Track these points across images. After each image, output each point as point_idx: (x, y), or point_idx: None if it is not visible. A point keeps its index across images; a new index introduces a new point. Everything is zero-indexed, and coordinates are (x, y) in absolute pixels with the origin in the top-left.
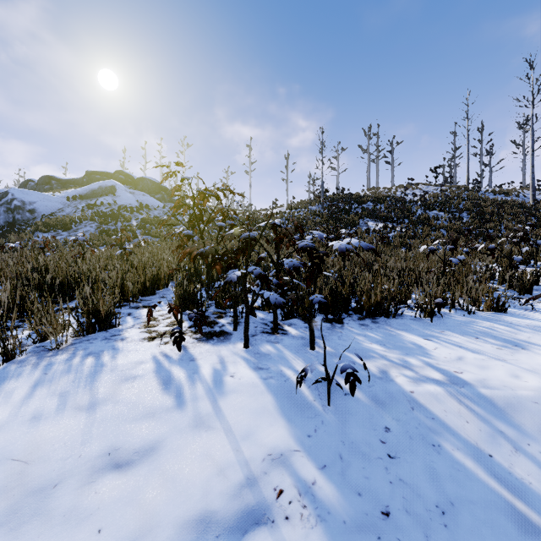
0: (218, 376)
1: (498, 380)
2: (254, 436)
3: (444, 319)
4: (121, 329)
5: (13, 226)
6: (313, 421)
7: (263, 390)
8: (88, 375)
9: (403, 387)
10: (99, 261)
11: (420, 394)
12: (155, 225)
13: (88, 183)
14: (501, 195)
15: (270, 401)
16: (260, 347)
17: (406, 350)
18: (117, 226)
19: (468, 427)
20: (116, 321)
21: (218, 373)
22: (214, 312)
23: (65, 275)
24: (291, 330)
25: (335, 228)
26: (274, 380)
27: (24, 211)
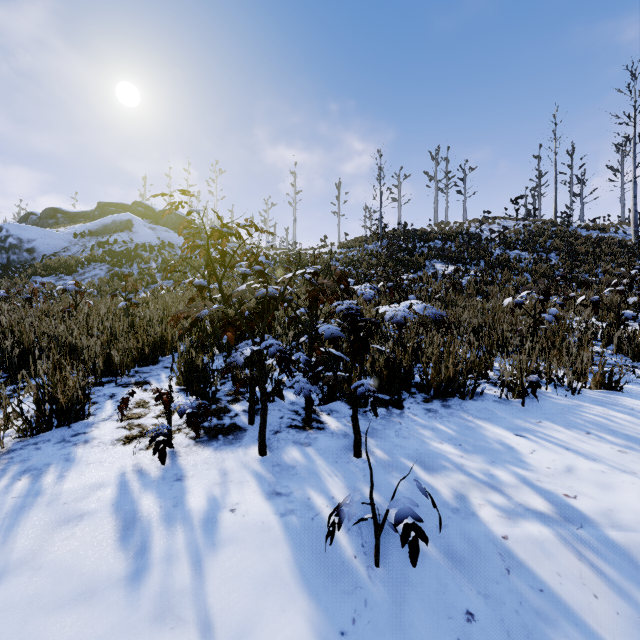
0: (211, 511)
1: (631, 512)
2: (252, 637)
3: (539, 401)
4: (91, 422)
5: (8, 269)
6: (350, 600)
7: (277, 536)
8: (8, 514)
9: (492, 528)
10: (86, 319)
11: (518, 541)
12: (179, 267)
13: (100, 217)
14: (596, 231)
15: (286, 558)
16: (283, 452)
17: (491, 454)
18: (133, 269)
19: (598, 607)
20: (84, 411)
21: (213, 504)
22: (229, 391)
23: (30, 342)
24: (330, 421)
25: (395, 272)
26: (295, 518)
27: (20, 251)
